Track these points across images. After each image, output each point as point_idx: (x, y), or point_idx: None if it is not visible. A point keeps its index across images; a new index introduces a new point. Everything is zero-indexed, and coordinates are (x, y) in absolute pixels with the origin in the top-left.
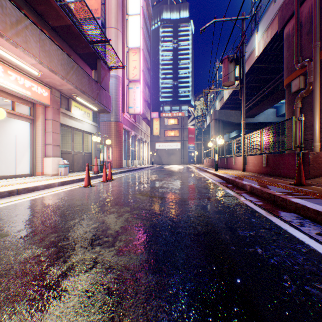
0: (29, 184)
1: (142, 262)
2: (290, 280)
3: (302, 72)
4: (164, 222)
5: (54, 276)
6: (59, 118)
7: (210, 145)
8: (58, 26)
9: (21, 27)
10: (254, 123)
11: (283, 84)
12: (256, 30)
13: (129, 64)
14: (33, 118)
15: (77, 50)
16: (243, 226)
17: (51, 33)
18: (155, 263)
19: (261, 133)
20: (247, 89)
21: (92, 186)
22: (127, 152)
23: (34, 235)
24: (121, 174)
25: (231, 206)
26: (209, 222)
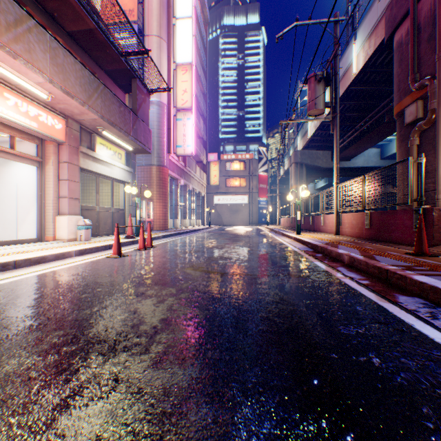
0: (33, 253)
1: (191, 382)
2: (435, 417)
3: (421, 94)
4: (226, 312)
5: (47, 408)
6: (78, 161)
7: (290, 198)
8: (77, 31)
9: (22, 30)
10: (350, 168)
11: (390, 114)
12: (353, 38)
13: (176, 86)
14: (41, 160)
15: (103, 65)
16: (345, 319)
17: (66, 41)
18: (212, 384)
19: (363, 181)
20: (341, 121)
21: (123, 257)
22: (174, 208)
23: (28, 334)
24: (165, 239)
25: (323, 286)
26: (293, 312)
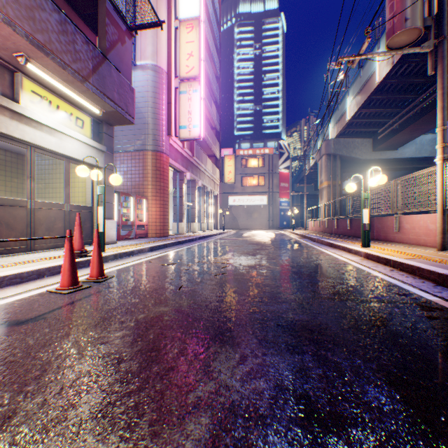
0: None
1: None
2: None
3: None
4: None
5: None
6: None
7: (352, 189)
8: None
9: None
10: (396, 160)
11: None
12: None
13: (179, 48)
14: None
15: None
16: None
17: None
18: None
19: None
20: (395, 94)
21: None
22: (178, 208)
23: None
24: (152, 253)
25: None
26: None
